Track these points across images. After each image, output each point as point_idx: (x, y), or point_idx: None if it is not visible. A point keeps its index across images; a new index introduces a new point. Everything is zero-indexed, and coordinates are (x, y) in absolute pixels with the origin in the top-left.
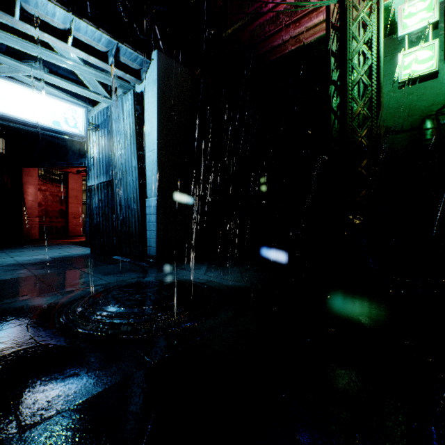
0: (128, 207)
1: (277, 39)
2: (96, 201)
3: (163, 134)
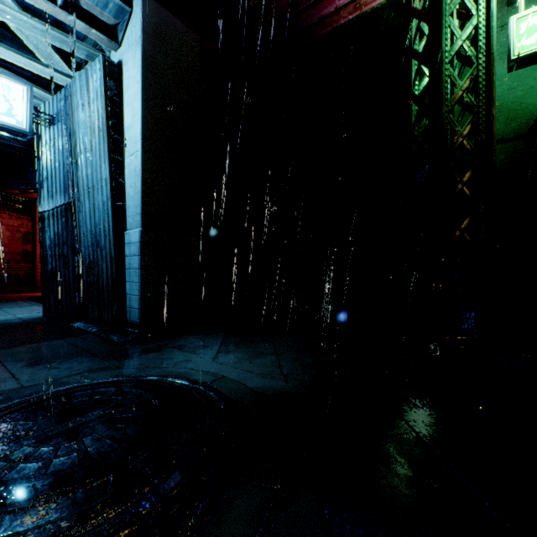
0: (97, 244)
1: (327, 6)
2: (50, 235)
3: (151, 127)
